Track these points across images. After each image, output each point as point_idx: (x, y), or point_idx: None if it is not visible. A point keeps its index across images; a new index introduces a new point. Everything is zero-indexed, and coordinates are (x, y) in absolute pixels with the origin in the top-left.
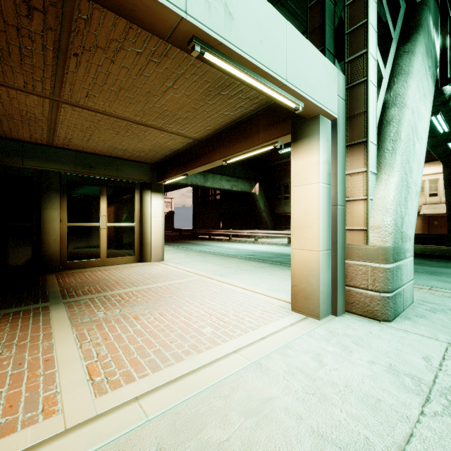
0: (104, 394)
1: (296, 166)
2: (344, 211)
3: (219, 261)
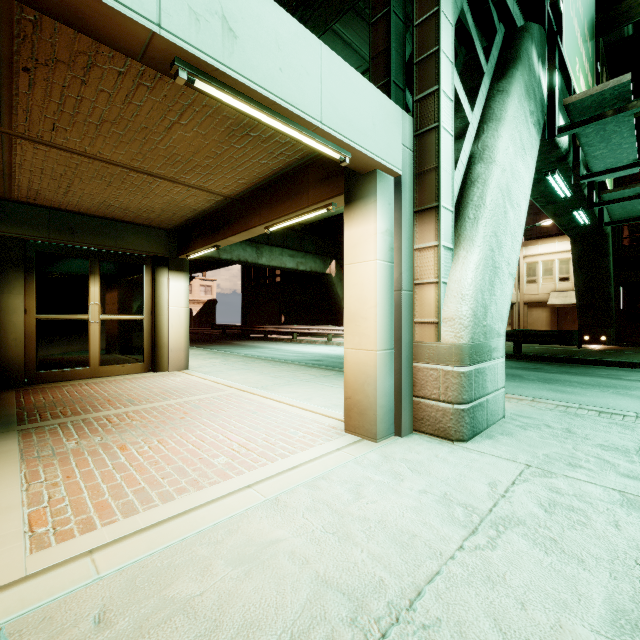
0: (45, 549)
1: (349, 237)
2: (413, 297)
3: (268, 368)
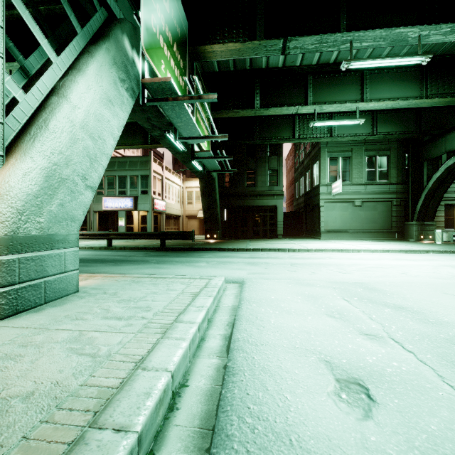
0: None
1: None
2: None
3: None
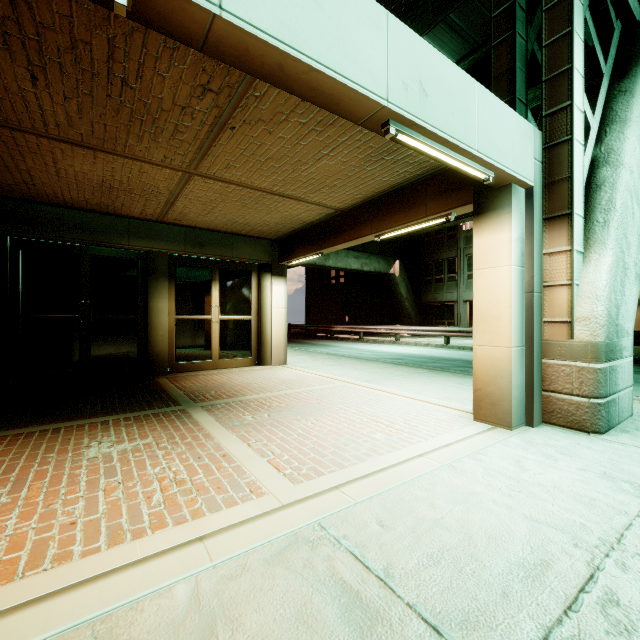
0: (301, 483)
1: (480, 245)
2: (542, 298)
3: (358, 365)
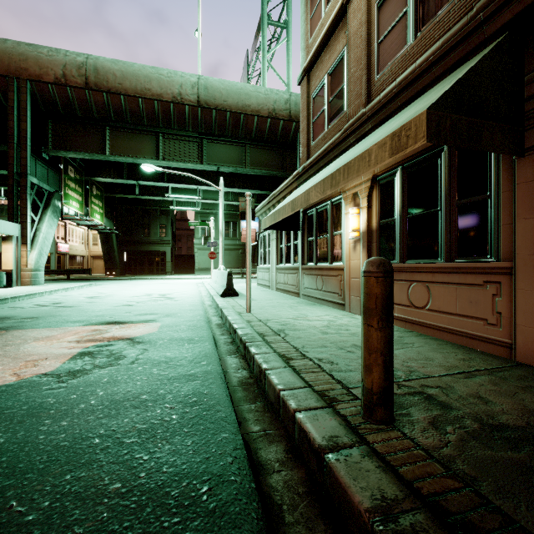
0: None
1: (4, 247)
2: (21, 260)
3: None
